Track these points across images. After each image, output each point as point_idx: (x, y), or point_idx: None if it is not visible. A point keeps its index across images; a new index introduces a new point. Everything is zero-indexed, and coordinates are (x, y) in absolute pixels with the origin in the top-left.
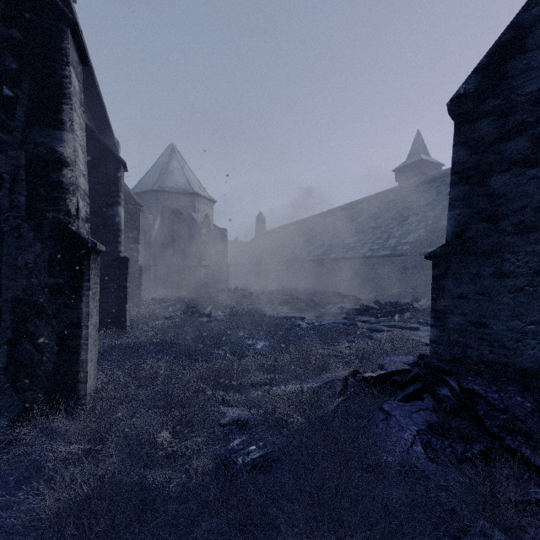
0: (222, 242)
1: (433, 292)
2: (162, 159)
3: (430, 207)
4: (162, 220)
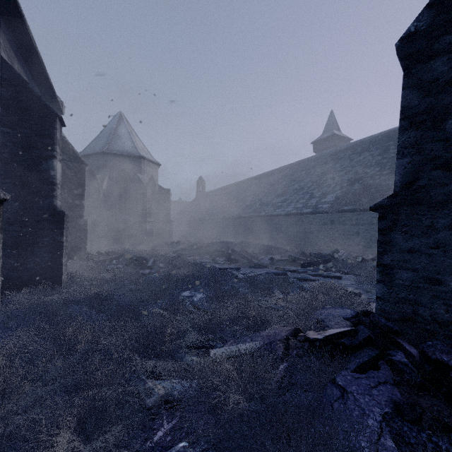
0: (166, 201)
1: (379, 246)
2: (110, 125)
3: (345, 172)
4: (110, 180)
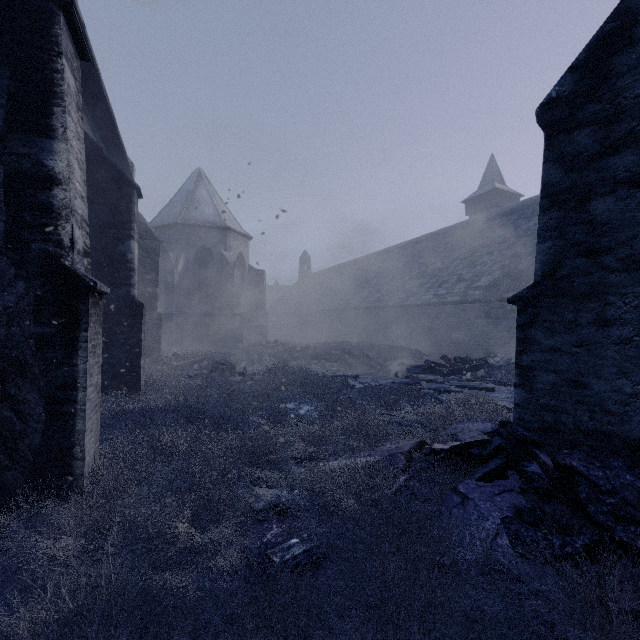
0: (259, 286)
1: (518, 344)
2: (187, 186)
3: (507, 245)
4: (187, 260)
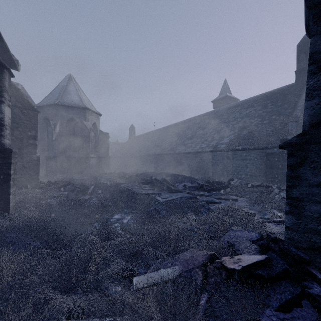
0: (105, 142)
1: (288, 180)
2: (62, 83)
3: (236, 122)
4: (61, 125)
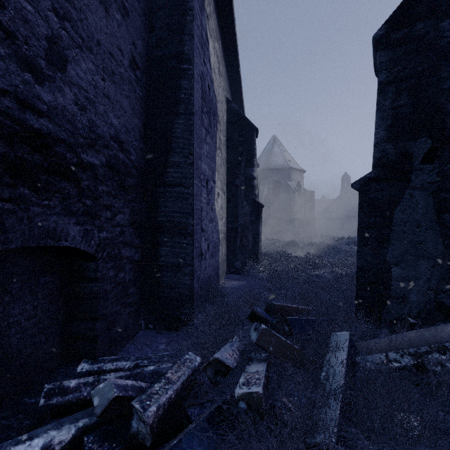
0: (310, 201)
1: None
2: (267, 147)
3: None
4: (268, 189)
